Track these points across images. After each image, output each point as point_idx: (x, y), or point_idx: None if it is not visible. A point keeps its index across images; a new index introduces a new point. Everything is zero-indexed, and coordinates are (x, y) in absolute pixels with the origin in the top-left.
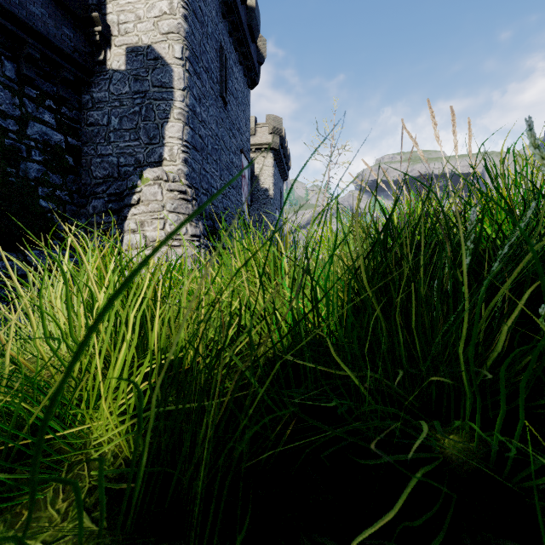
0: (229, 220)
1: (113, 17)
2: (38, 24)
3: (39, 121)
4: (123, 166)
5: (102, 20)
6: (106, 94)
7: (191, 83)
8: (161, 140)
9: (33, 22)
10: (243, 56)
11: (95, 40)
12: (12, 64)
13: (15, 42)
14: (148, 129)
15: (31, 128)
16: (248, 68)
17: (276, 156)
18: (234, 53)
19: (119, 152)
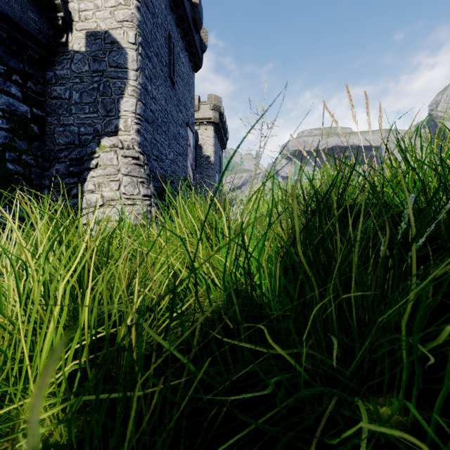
0: (176, 182)
1: (74, 5)
2: (5, 7)
3: (6, 93)
4: (83, 135)
5: (64, 7)
6: (68, 72)
7: (143, 64)
8: (117, 113)
9: (0, 5)
10: (188, 44)
11: (58, 24)
12: None
13: None
14: (105, 103)
15: None
16: (192, 54)
17: (216, 129)
18: (181, 41)
19: (80, 122)
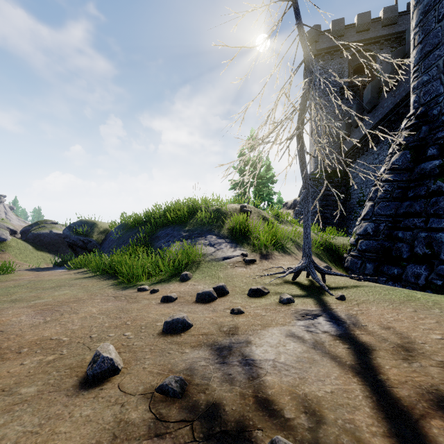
0: None
1: None
2: None
3: None
4: None
5: None
6: None
7: None
8: None
9: None
10: None
11: None
12: None
13: None
14: None
15: None
16: None
17: None
18: None
19: None
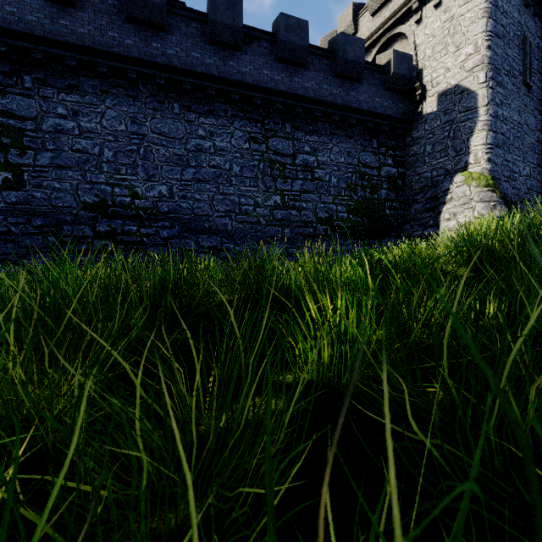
0: (533, 200)
1: (427, 78)
2: (387, 111)
3: (385, 165)
4: (434, 177)
5: (421, 86)
6: (422, 132)
7: (493, 95)
8: (466, 151)
9: (385, 112)
10: None
11: (416, 100)
12: (375, 139)
13: (377, 127)
14: (455, 146)
15: (382, 170)
16: None
17: None
18: (540, 28)
19: (432, 168)
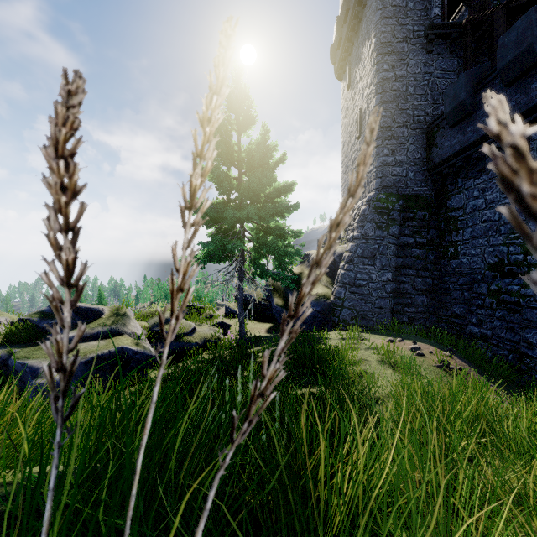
0: None
1: None
2: None
3: None
4: None
5: None
6: None
7: None
8: None
9: None
10: None
11: None
12: None
13: None
14: None
15: None
16: None
17: None
18: None
19: None
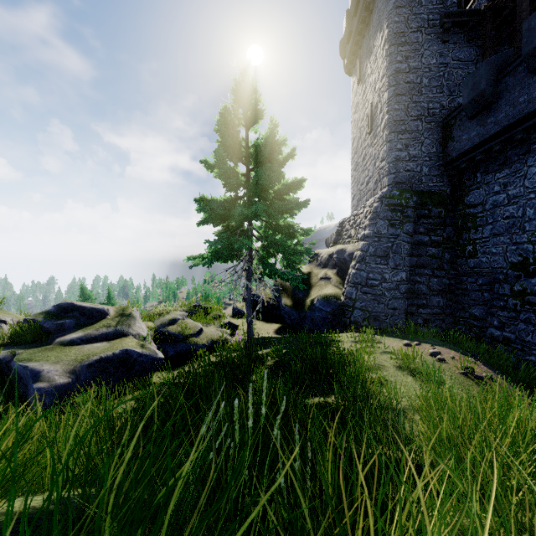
0: None
1: None
2: None
3: None
4: None
5: None
6: None
7: None
8: None
9: None
10: None
11: None
12: None
13: None
14: None
15: None
16: None
17: None
18: None
19: None
